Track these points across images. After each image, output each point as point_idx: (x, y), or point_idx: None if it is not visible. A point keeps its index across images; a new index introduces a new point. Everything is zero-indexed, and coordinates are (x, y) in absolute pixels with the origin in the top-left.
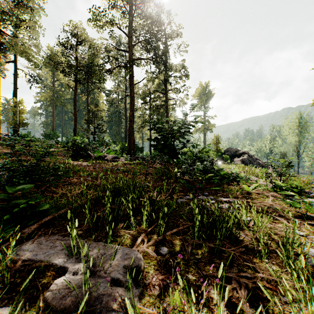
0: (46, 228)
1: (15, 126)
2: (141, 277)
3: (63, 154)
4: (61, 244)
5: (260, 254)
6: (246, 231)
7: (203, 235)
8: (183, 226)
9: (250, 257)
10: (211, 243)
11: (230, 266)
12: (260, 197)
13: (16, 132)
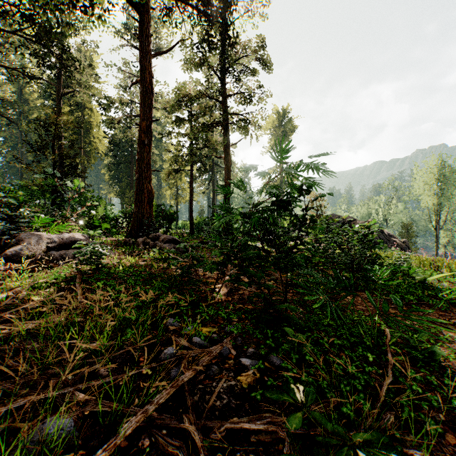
0: None
1: None
2: None
3: None
4: None
5: None
6: None
7: None
8: None
9: None
10: None
11: None
12: None
13: None
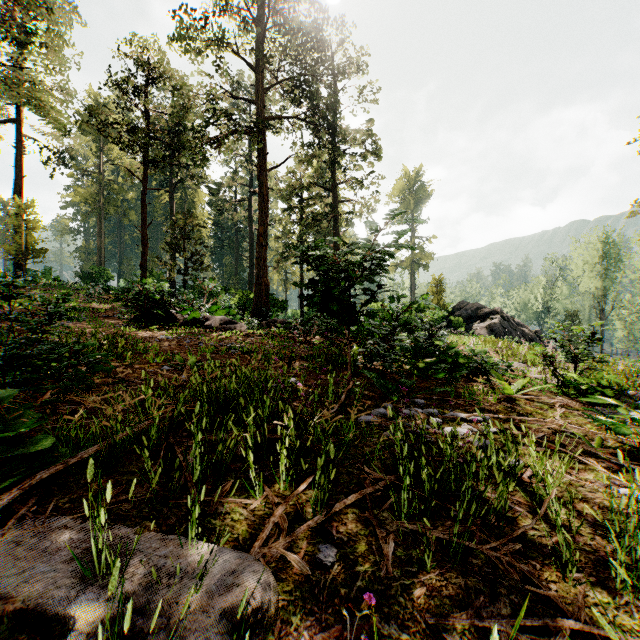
0: (45, 496)
1: (18, 256)
2: (267, 639)
3: (117, 314)
4: (73, 541)
5: (558, 556)
6: (517, 493)
7: (421, 506)
8: (374, 485)
9: (537, 567)
10: (441, 530)
11: (492, 595)
12: (536, 409)
13: (21, 268)
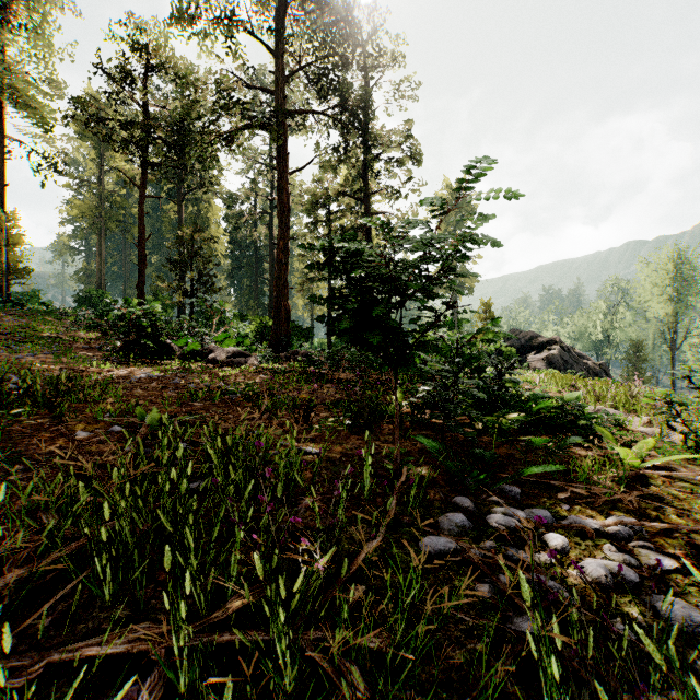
0: None
1: None
2: None
3: (100, 345)
4: None
5: None
6: None
7: None
8: None
9: None
10: None
11: None
12: (688, 497)
13: (3, 291)
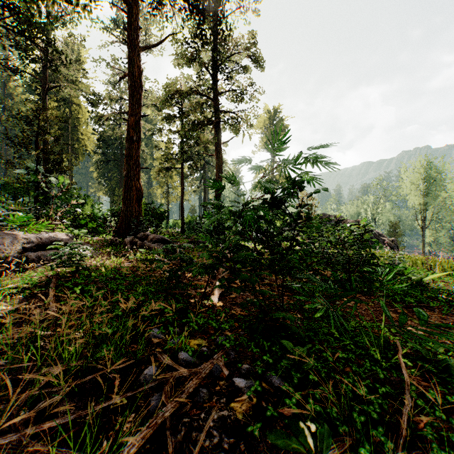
0: None
1: None
2: None
3: None
4: None
5: None
6: None
7: None
8: None
9: None
10: None
11: None
12: None
13: None
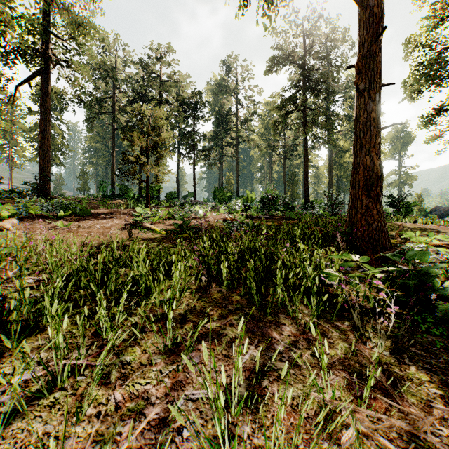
0: None
1: None
2: None
3: None
4: None
5: None
6: None
7: None
8: None
9: None
10: None
11: None
12: None
13: None
